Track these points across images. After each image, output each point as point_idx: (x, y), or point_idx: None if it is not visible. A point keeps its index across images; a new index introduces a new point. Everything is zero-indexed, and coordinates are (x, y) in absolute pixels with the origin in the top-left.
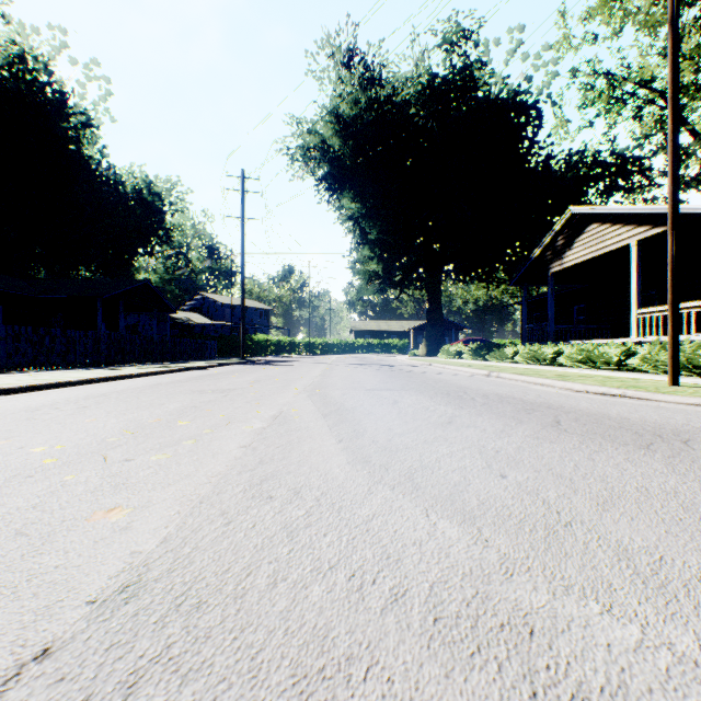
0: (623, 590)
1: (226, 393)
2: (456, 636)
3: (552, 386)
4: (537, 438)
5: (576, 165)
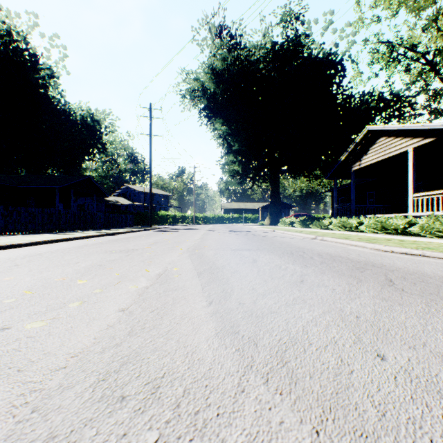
0: None
1: (129, 253)
2: None
3: (364, 247)
4: (384, 300)
5: (367, 101)
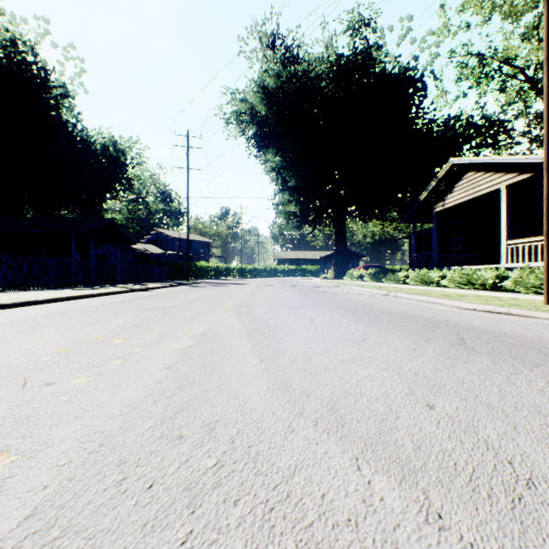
0: None
1: (166, 311)
2: None
3: (443, 304)
4: (449, 358)
5: (454, 127)
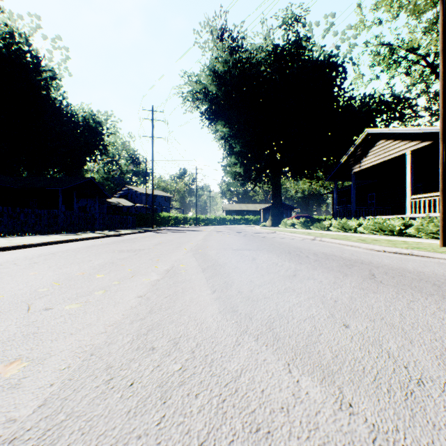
0: None
1: (136, 252)
2: None
3: (359, 247)
4: (362, 289)
5: (368, 103)
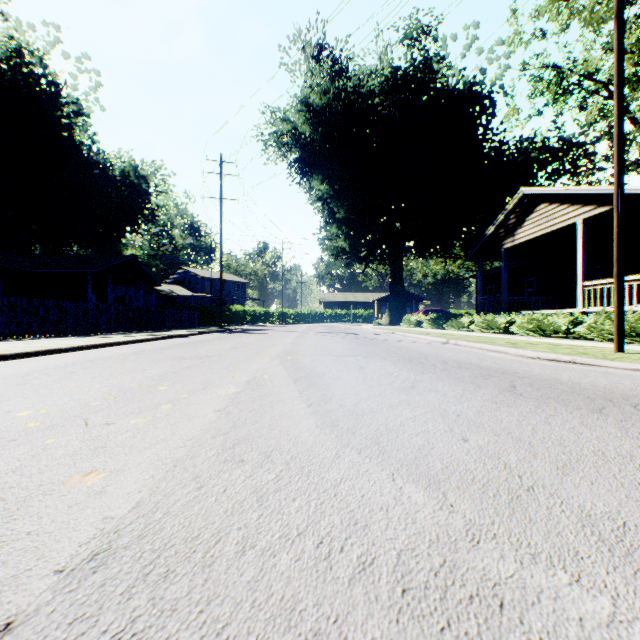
0: (590, 559)
1: (204, 360)
2: (425, 610)
3: (506, 352)
4: (495, 402)
5: (526, 151)
